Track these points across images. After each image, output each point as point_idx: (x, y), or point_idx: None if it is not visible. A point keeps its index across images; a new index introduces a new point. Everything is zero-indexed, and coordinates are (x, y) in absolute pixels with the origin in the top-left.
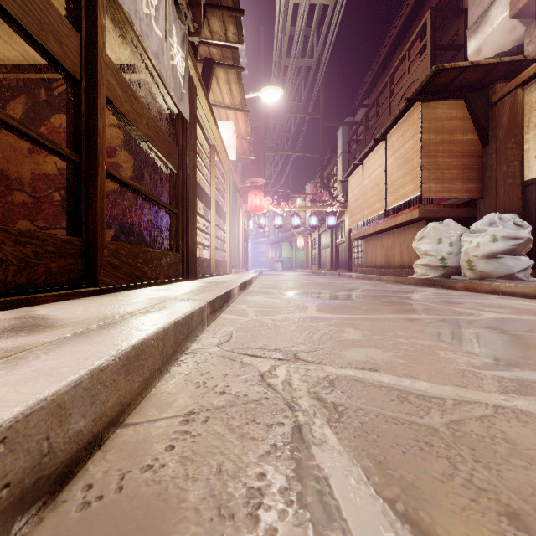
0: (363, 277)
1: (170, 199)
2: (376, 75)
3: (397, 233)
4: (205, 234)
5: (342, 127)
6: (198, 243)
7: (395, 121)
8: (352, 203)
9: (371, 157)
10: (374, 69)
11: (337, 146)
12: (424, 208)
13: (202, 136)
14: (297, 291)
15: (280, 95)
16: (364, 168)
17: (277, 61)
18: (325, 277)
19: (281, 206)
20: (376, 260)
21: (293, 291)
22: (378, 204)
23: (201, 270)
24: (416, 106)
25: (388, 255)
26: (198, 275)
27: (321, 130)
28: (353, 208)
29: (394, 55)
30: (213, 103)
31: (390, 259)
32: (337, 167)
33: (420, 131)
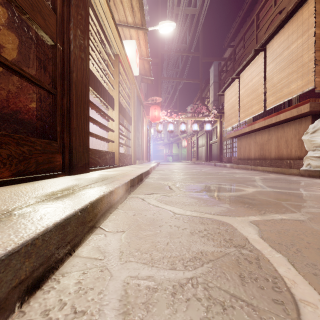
0: (237, 167)
1: (48, 78)
2: (241, 22)
3: (273, 130)
4: (109, 130)
5: (214, 65)
6: (99, 136)
7: (279, 27)
8: (227, 111)
9: (248, 70)
10: (241, 15)
11: (209, 78)
12: (314, 102)
13: (104, 39)
14: (196, 184)
15: (173, 28)
16: (240, 81)
17: (170, 9)
18: (205, 167)
19: (173, 117)
20: (249, 153)
21: (192, 185)
22: (256, 107)
23: (102, 161)
24: (307, 4)
25: (262, 149)
26: (96, 167)
27: (200, 64)
28: (228, 114)
29: (256, 5)
30: (119, 23)
31: (265, 152)
32: (209, 93)
33: (313, 26)
